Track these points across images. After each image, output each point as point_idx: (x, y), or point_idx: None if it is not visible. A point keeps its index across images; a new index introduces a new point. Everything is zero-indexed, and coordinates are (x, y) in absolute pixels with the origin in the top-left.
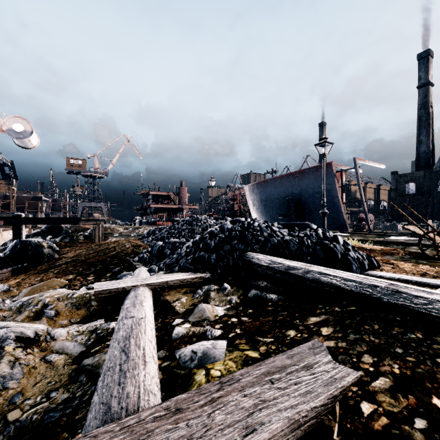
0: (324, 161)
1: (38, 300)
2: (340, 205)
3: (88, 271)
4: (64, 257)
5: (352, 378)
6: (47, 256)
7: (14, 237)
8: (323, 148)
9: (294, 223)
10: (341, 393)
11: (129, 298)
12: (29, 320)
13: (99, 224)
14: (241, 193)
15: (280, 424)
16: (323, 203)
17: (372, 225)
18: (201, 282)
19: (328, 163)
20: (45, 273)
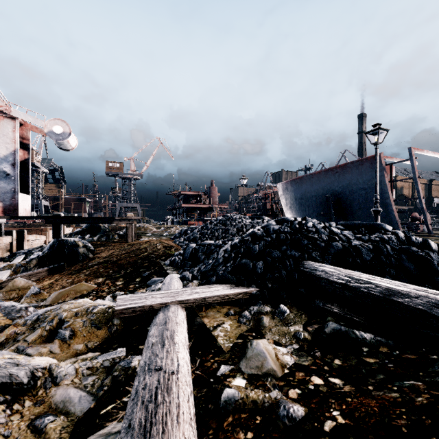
0: (376, 152)
1: (54, 314)
2: (391, 202)
3: (117, 275)
4: (98, 257)
5: None
6: (82, 256)
7: (53, 236)
8: (375, 136)
9: (360, 223)
10: None
11: (157, 323)
12: (40, 341)
13: (132, 223)
14: (274, 191)
15: None
16: (375, 199)
17: None
18: (246, 298)
19: None
20: (77, 274)
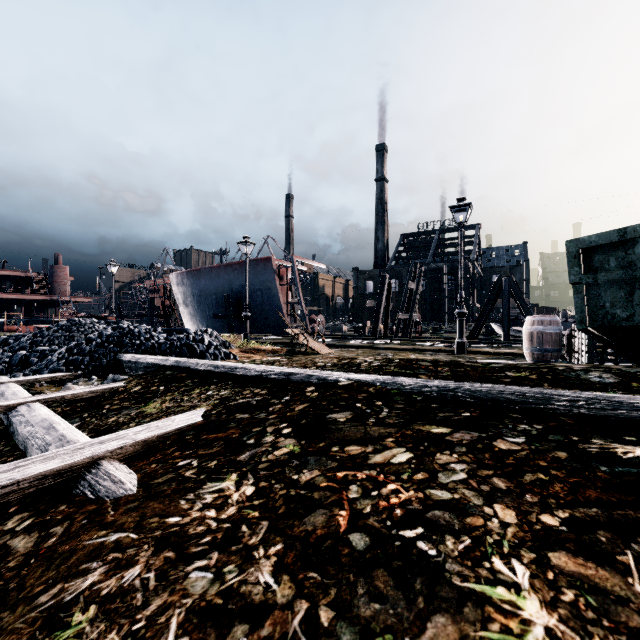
0: (246, 262)
1: None
2: (282, 305)
3: None
4: None
5: (124, 385)
6: None
7: None
8: (246, 248)
9: (175, 329)
10: (116, 388)
11: (2, 387)
12: None
13: None
14: (166, 283)
15: (85, 391)
16: (246, 305)
17: (323, 327)
18: (72, 378)
19: (269, 258)
20: None
